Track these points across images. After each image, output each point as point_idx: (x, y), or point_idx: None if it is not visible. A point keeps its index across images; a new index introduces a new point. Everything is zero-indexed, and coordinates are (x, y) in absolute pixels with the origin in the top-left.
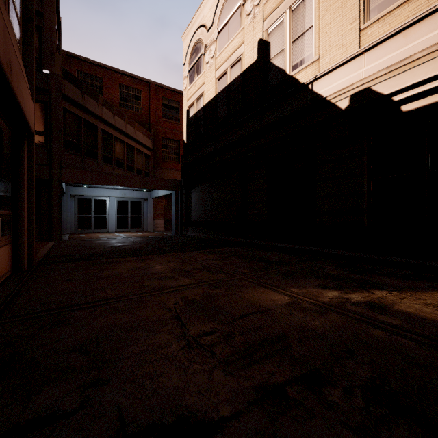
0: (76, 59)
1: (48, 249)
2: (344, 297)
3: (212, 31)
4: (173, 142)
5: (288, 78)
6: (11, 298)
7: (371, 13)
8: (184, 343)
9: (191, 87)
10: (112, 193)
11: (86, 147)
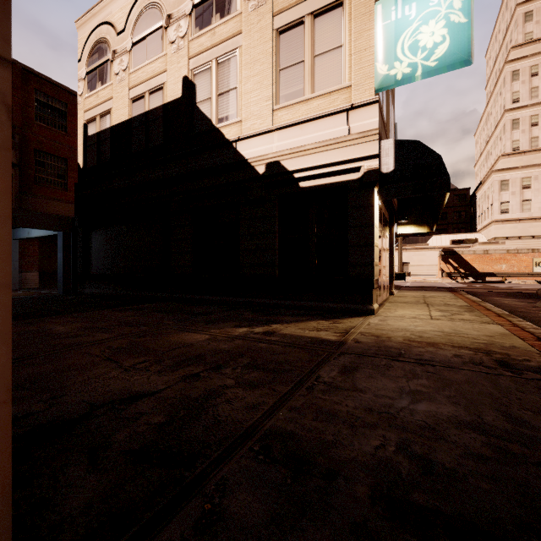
0: None
1: None
2: (250, 331)
3: (124, 38)
4: (56, 159)
5: (214, 129)
6: None
7: (280, 99)
8: (122, 370)
9: (91, 95)
10: None
11: None
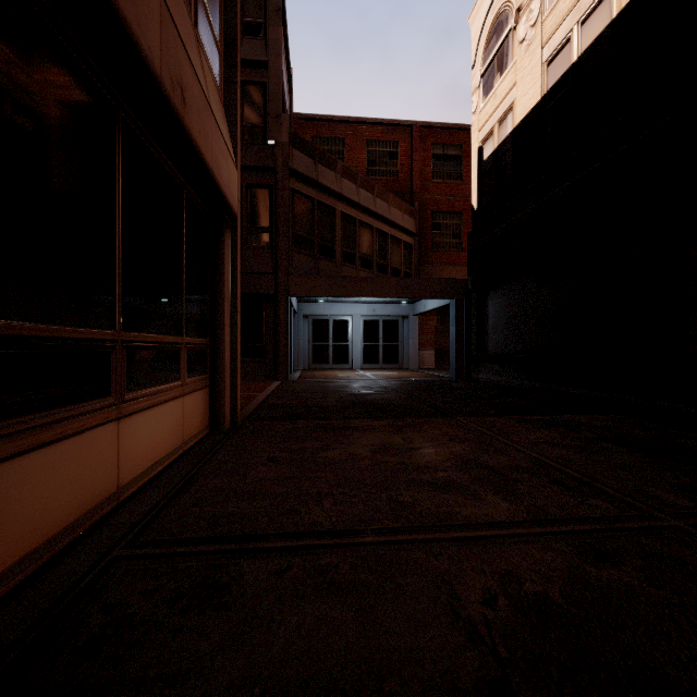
0: (311, 121)
1: (268, 393)
2: None
3: None
4: (451, 216)
5: None
6: (179, 489)
7: None
8: None
9: (486, 103)
10: (356, 309)
11: (320, 242)
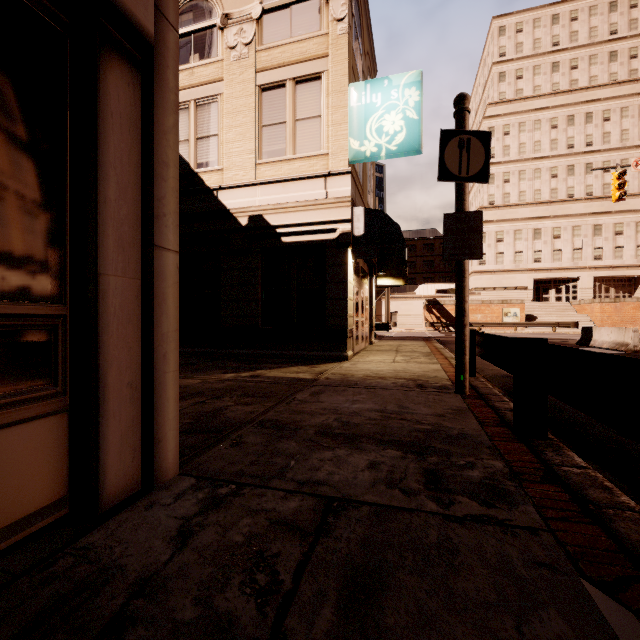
0: None
1: None
2: (238, 375)
3: None
4: None
5: (193, 173)
6: None
7: (263, 154)
8: None
9: None
10: None
11: None
